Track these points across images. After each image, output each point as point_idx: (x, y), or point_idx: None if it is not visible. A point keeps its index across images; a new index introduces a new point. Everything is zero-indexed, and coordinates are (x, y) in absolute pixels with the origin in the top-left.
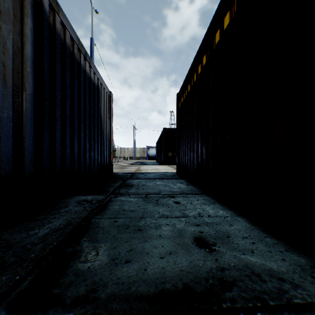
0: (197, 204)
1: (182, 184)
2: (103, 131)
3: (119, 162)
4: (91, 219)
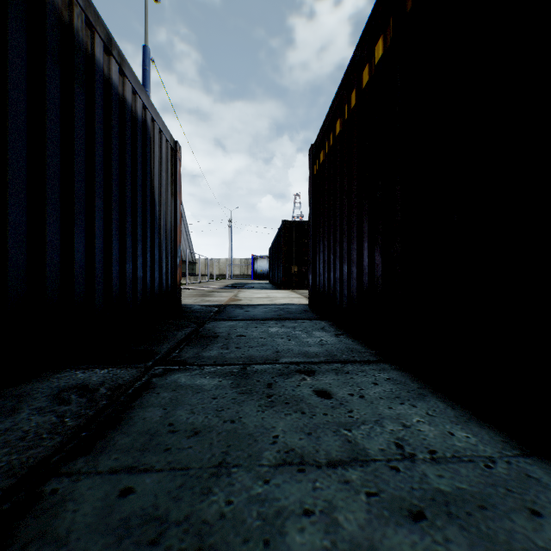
0: (379, 400)
1: (325, 334)
2: (157, 219)
3: (202, 284)
4: (48, 480)
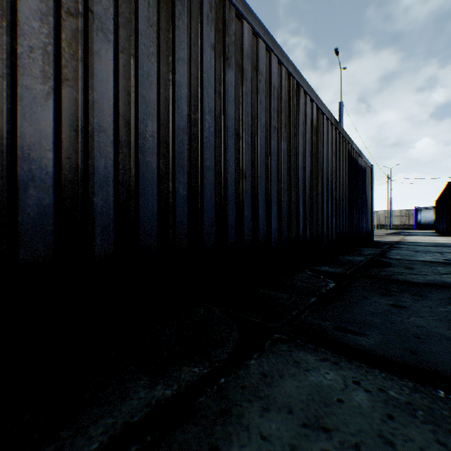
0: None
1: None
2: (366, 203)
3: None
4: (384, 253)
